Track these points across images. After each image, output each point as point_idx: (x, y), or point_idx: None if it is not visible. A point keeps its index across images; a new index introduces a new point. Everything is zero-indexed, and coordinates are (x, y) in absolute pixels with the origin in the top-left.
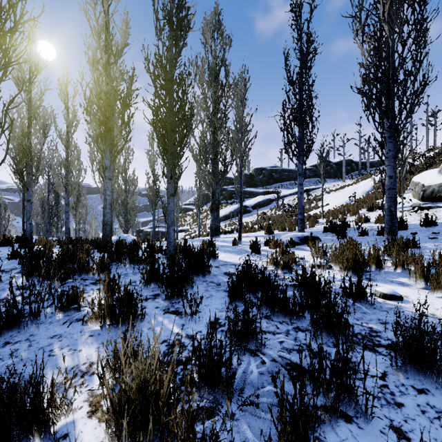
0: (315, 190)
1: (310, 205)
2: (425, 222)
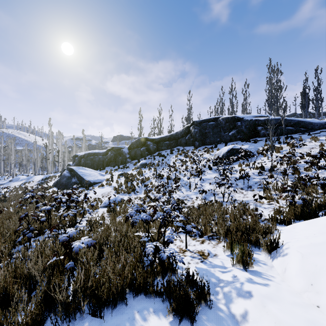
0: None
1: None
2: None
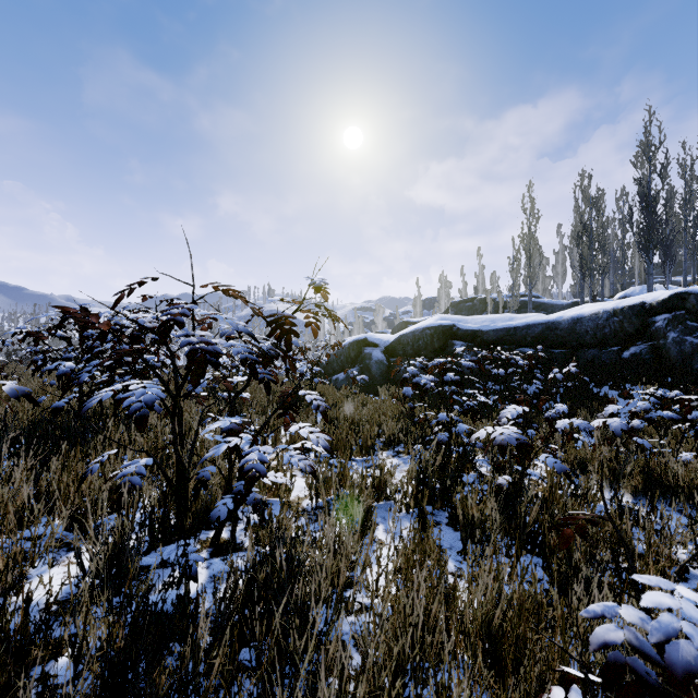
0: None
1: None
2: None
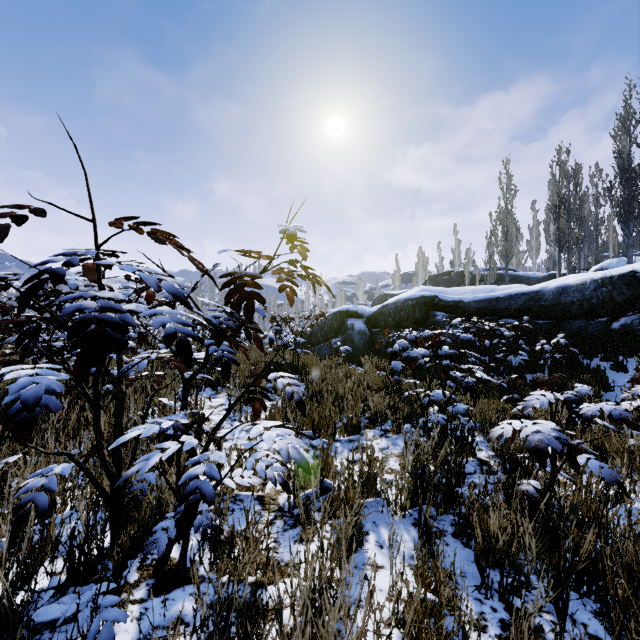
0: None
1: None
2: None
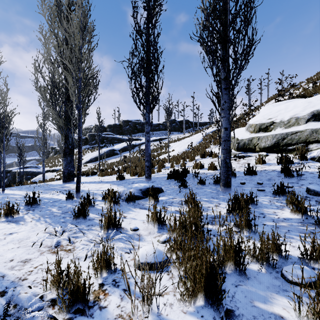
0: (166, 139)
1: (161, 150)
2: (247, 171)
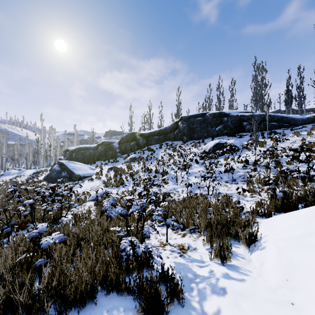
0: None
1: None
2: None
